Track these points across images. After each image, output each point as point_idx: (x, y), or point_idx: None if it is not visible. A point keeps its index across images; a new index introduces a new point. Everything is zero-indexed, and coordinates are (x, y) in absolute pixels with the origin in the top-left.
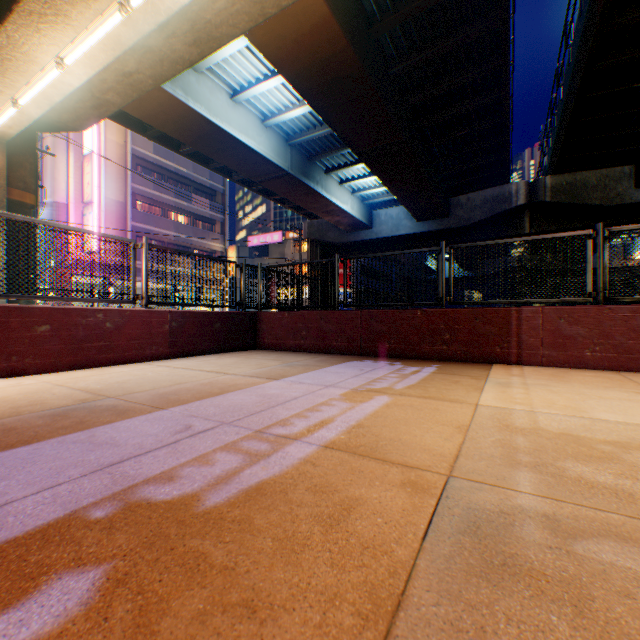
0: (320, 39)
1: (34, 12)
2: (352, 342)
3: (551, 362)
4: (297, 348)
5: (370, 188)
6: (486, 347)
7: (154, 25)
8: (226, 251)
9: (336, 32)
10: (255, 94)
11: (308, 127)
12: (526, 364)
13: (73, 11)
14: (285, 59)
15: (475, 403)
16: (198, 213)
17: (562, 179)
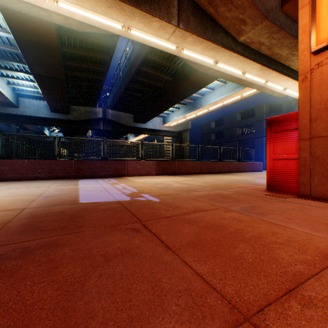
0: (43, 28)
1: None
2: (70, 173)
3: (135, 175)
4: (35, 178)
5: (24, 86)
6: (120, 172)
7: None
8: None
9: (54, 31)
10: None
11: None
12: (130, 176)
13: None
14: (15, 20)
15: (138, 182)
16: None
17: (115, 112)
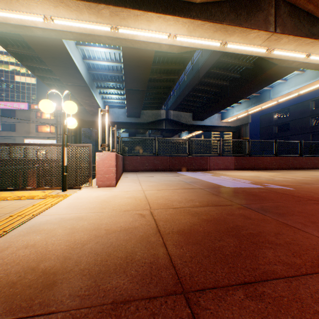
0: (146, 55)
1: (65, 3)
2: (166, 167)
3: (215, 169)
4: (144, 170)
5: (111, 99)
6: (203, 166)
7: (116, 36)
8: None
9: (152, 56)
10: (91, 49)
11: (102, 68)
12: (211, 170)
13: (87, 15)
14: (129, 53)
15: (232, 175)
16: None
17: (176, 113)
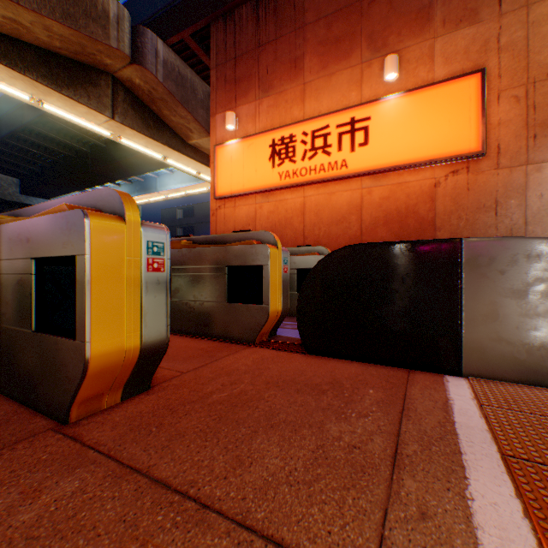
0: None
1: None
2: None
3: None
4: None
5: None
6: None
7: None
8: None
9: None
10: None
11: None
12: None
13: None
14: None
15: None
16: None
17: None
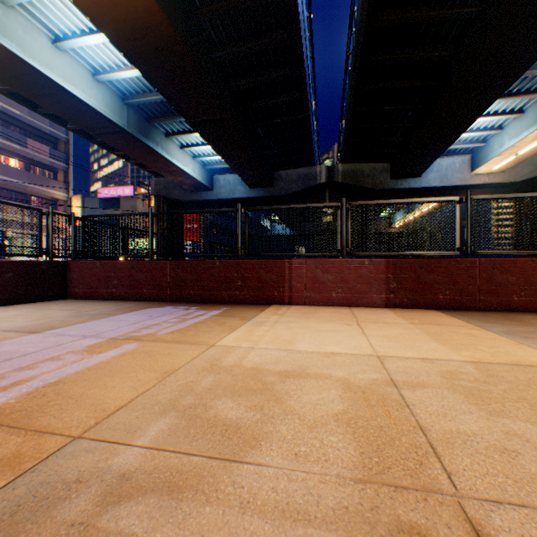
0: (137, 6)
1: None
2: (162, 289)
3: (312, 302)
4: (110, 296)
5: (209, 155)
6: (268, 291)
7: None
8: (70, 200)
9: (152, 3)
10: (81, 45)
11: (144, 90)
12: (296, 304)
13: None
14: (103, 16)
15: (213, 344)
16: (35, 158)
17: (349, 167)
